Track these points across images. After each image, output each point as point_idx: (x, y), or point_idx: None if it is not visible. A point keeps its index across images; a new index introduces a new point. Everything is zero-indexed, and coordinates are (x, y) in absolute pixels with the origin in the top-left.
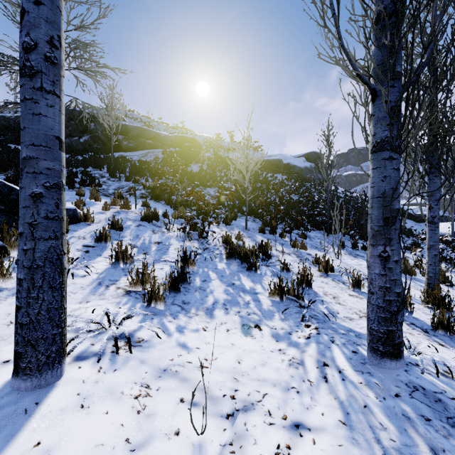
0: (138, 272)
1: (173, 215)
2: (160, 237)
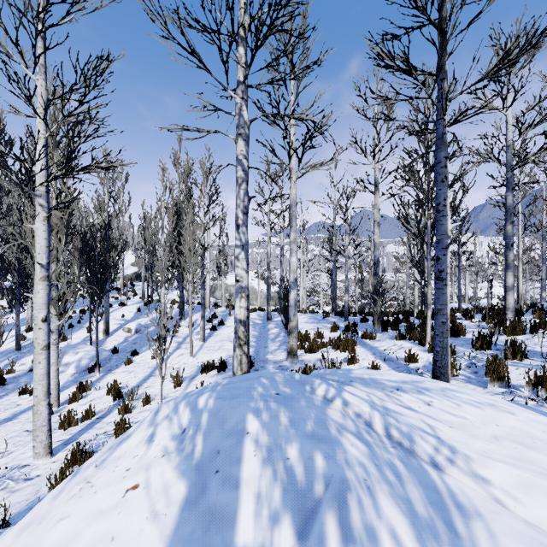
0: None
1: None
2: None
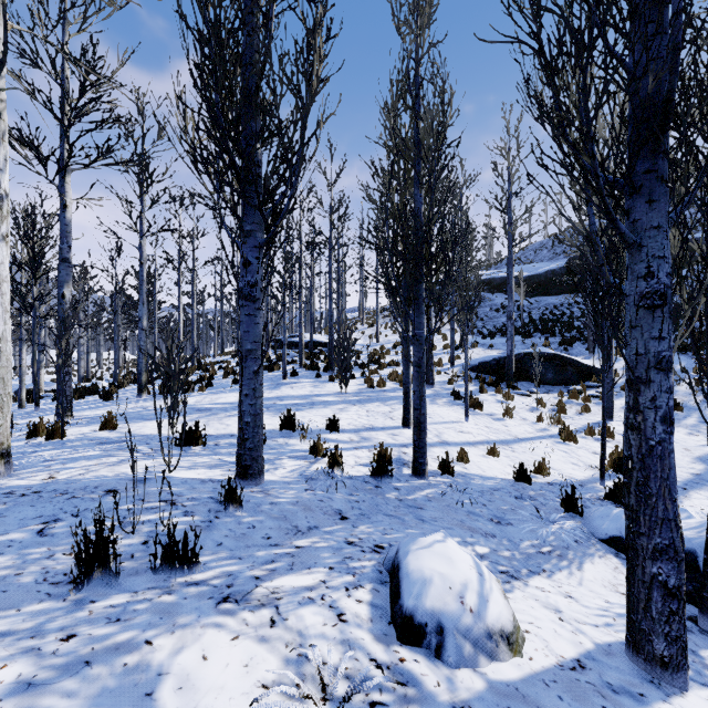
0: None
1: (693, 370)
2: None
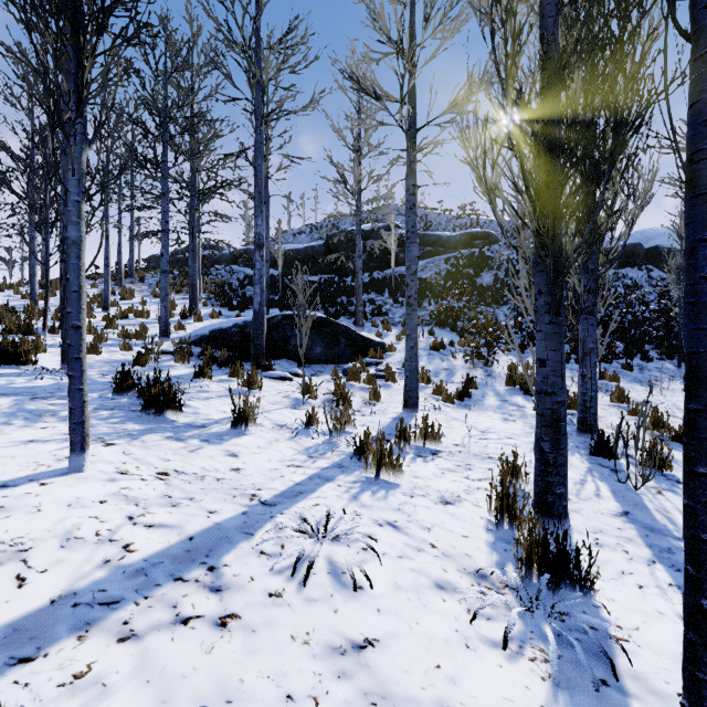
0: (437, 385)
1: (458, 344)
2: (447, 364)
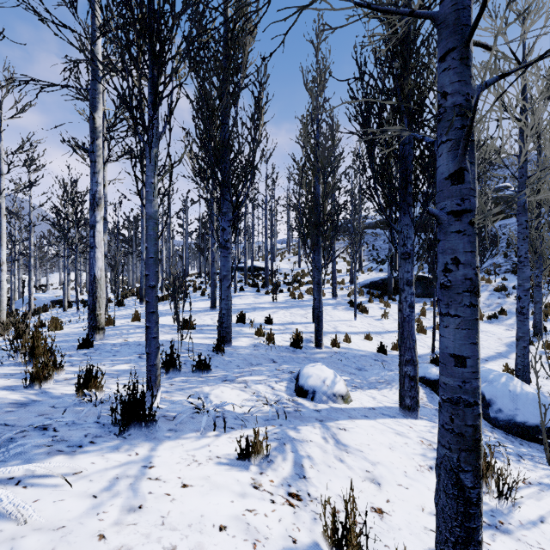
0: None
1: None
2: (501, 300)
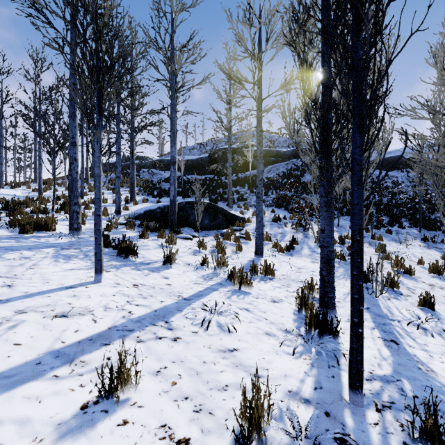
0: (274, 242)
1: (289, 218)
2: (282, 230)
